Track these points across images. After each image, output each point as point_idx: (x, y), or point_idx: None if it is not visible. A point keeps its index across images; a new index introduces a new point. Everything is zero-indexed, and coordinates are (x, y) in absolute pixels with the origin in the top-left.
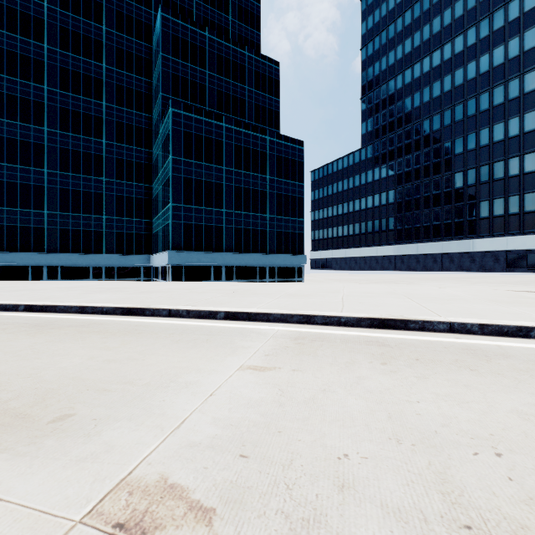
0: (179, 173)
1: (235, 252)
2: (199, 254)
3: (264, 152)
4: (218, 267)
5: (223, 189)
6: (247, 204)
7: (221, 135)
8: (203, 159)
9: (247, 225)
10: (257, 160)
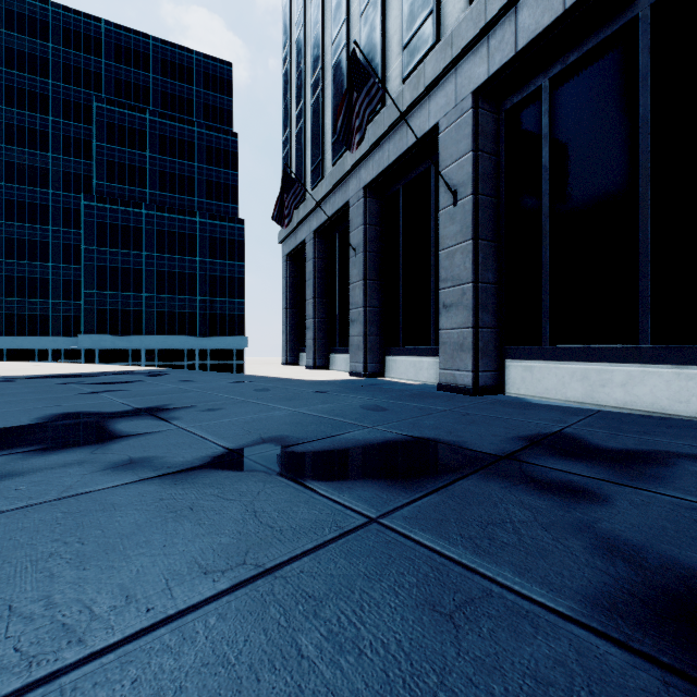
0: (92, 261)
1: (157, 334)
2: (114, 337)
3: (194, 234)
4: (137, 350)
5: (143, 274)
6: (173, 287)
7: (140, 222)
8: (120, 246)
9: (172, 308)
10: (185, 243)
